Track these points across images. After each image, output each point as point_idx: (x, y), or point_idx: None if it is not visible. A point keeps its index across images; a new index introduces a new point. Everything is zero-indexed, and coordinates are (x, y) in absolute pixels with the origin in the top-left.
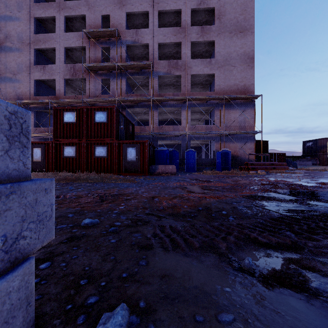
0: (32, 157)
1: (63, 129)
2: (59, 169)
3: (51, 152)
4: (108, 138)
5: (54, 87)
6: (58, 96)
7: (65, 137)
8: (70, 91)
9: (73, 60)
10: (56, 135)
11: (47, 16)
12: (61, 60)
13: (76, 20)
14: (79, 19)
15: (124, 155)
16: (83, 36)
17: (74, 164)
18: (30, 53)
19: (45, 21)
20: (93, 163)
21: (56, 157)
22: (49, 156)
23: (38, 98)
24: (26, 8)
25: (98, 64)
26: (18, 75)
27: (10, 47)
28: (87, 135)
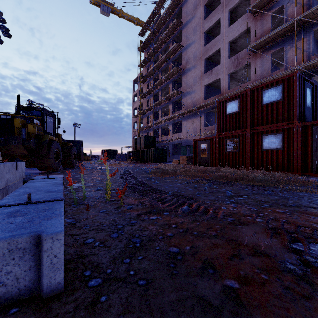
0: (200, 152)
1: (226, 122)
2: (222, 164)
3: (214, 147)
4: (283, 121)
5: (219, 87)
6: (223, 93)
7: (228, 130)
8: (234, 85)
9: (236, 52)
10: (218, 129)
11: (213, 23)
12: (225, 56)
13: (240, 6)
14: (243, 3)
15: (314, 143)
16: (248, 17)
17: (236, 158)
18: (201, 64)
19: (212, 30)
20: (260, 157)
21: (219, 152)
22: (213, 150)
23: (207, 100)
24: (198, 29)
25: (266, 37)
26: (194, 87)
27: (189, 68)
28: (253, 122)
